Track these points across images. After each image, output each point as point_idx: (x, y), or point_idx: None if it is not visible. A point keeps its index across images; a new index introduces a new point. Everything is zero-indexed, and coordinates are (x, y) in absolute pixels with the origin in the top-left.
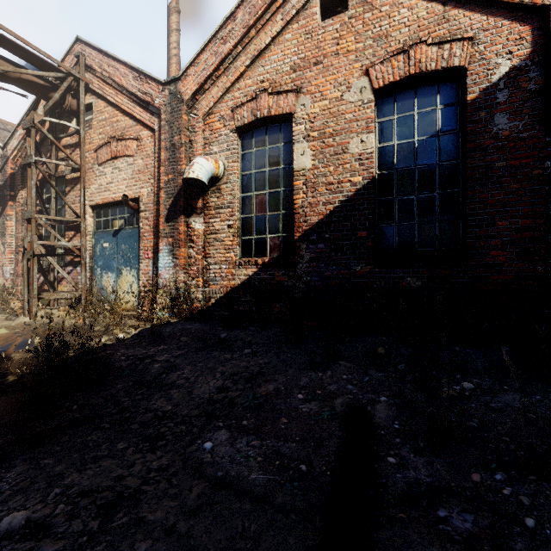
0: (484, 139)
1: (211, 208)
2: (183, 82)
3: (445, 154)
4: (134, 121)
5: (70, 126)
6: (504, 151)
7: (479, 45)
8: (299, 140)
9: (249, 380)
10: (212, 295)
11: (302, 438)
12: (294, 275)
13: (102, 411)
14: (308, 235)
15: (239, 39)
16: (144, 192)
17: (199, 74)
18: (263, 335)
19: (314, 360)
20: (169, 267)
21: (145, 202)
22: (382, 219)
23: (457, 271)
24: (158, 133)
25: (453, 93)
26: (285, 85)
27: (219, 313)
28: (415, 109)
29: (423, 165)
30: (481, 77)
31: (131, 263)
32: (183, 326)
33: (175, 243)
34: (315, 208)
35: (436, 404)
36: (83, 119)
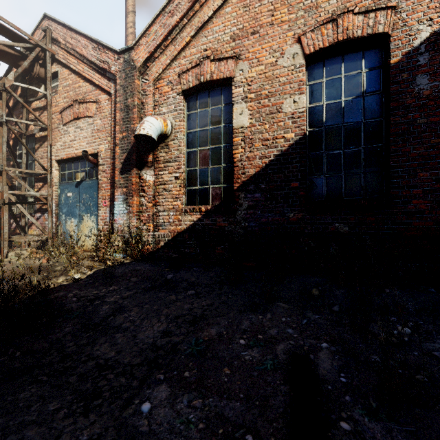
0: (406, 98)
1: (160, 162)
2: (136, 51)
3: (369, 113)
4: (94, 87)
5: (37, 90)
6: (424, 109)
7: (402, 13)
8: (238, 101)
9: (192, 323)
10: (161, 239)
11: (246, 395)
12: (233, 221)
13: (44, 360)
14: (246, 185)
15: (185, 12)
16: (102, 148)
17: (149, 44)
18: (206, 275)
19: (254, 301)
20: (123, 214)
21: (103, 157)
22: (312, 171)
23: (381, 218)
24: (114, 96)
25: (377, 58)
26: (225, 53)
27: (168, 255)
28: (342, 73)
29: (349, 123)
30: (404, 42)
31: (91, 210)
32: (134, 267)
33: (128, 192)
34: (252, 162)
35: (378, 351)
36: (50, 85)
